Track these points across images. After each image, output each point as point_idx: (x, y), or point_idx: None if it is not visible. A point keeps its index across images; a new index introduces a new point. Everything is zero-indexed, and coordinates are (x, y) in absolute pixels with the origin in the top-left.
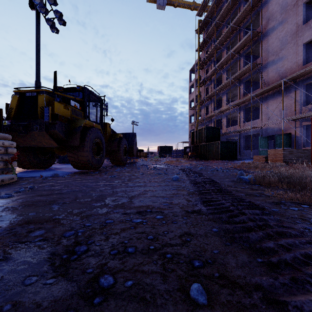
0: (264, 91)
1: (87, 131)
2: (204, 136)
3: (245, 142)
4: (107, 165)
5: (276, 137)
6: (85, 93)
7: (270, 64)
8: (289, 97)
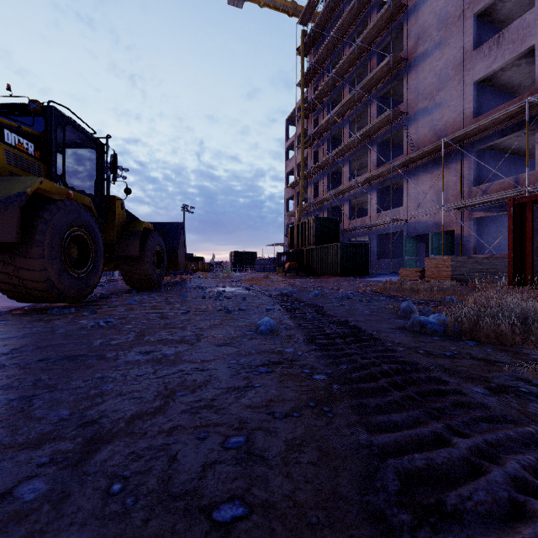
0: (412, 159)
1: (46, 208)
2: (312, 233)
3: (380, 245)
4: (119, 287)
5: (432, 237)
6: (50, 121)
7: (421, 114)
8: (452, 171)
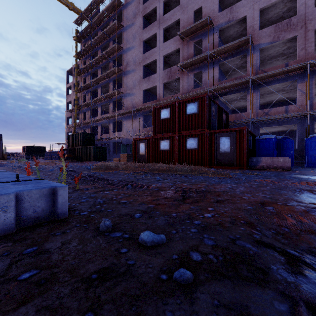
0: (124, 113)
1: None
2: (80, 140)
3: (114, 147)
4: None
5: (130, 145)
6: None
7: (128, 95)
8: (137, 121)
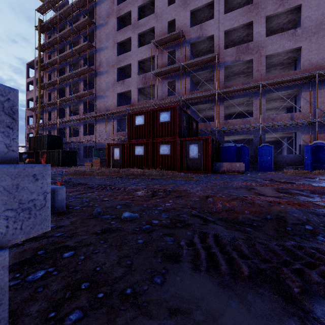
0: (96, 115)
1: None
2: (45, 143)
3: (85, 151)
4: None
5: (103, 150)
6: None
7: (101, 97)
8: (111, 124)
